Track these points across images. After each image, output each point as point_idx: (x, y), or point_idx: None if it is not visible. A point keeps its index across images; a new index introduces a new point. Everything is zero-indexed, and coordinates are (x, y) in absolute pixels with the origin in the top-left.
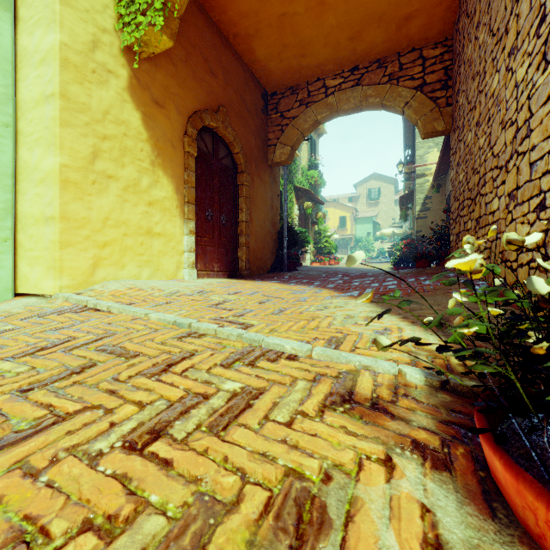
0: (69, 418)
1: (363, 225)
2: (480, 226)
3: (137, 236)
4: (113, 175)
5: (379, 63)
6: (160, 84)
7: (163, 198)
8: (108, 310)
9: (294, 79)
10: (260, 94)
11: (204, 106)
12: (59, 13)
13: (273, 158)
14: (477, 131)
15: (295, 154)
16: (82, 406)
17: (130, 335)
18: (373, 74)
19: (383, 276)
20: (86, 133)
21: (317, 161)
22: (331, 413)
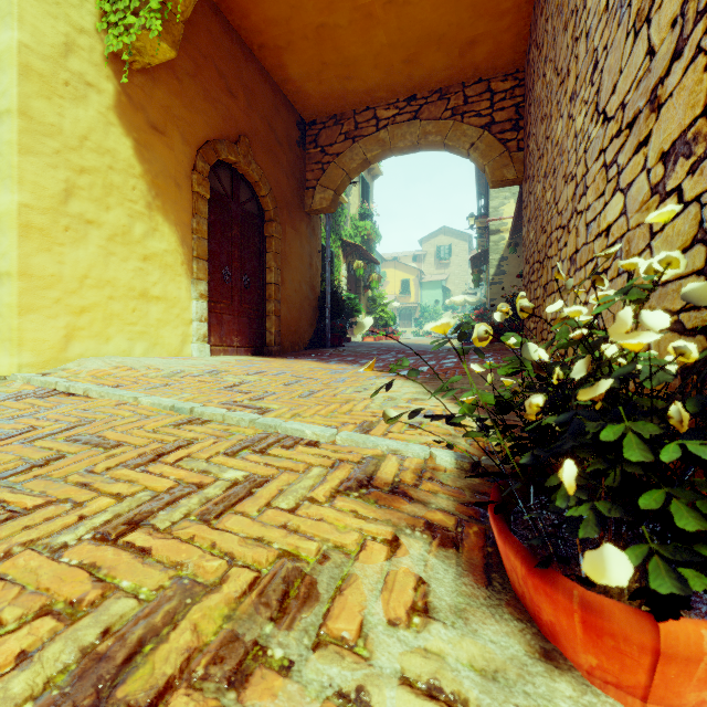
0: (27, 514)
1: (431, 291)
2: (547, 294)
3: (128, 300)
4: (93, 220)
5: (440, 93)
6: (159, 104)
7: (164, 251)
8: (86, 394)
9: (338, 106)
10: (295, 123)
11: (220, 135)
12: (18, 4)
13: (312, 204)
14: (545, 183)
15: (342, 199)
16: (44, 500)
17: (112, 423)
18: (433, 106)
19: (445, 353)
20: (56, 164)
21: (371, 210)
22: (343, 498)
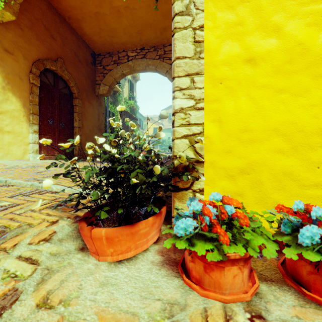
0: None
1: (166, 133)
2: None
3: None
4: None
5: (154, 48)
6: (9, 40)
7: (12, 109)
8: None
9: (110, 48)
10: (90, 54)
11: (46, 57)
12: None
13: (99, 91)
14: None
15: (118, 90)
16: None
17: None
18: (151, 53)
19: None
20: None
21: (134, 95)
22: (47, 209)
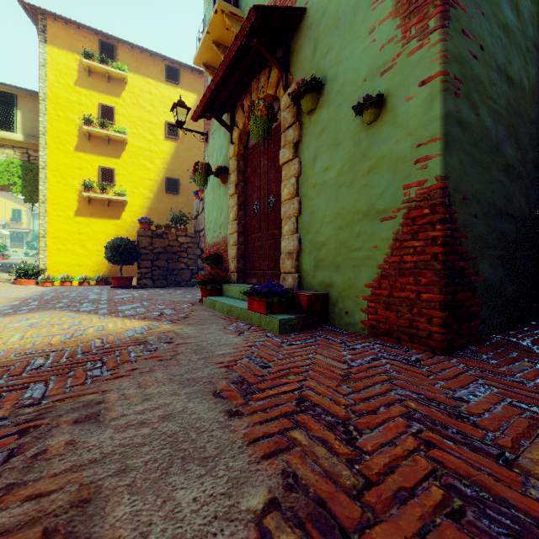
0: None
1: None
2: None
3: None
4: None
5: None
6: None
7: None
8: None
9: None
10: None
11: None
12: None
13: None
14: None
15: None
16: None
17: None
18: None
19: None
20: None
21: None
22: None
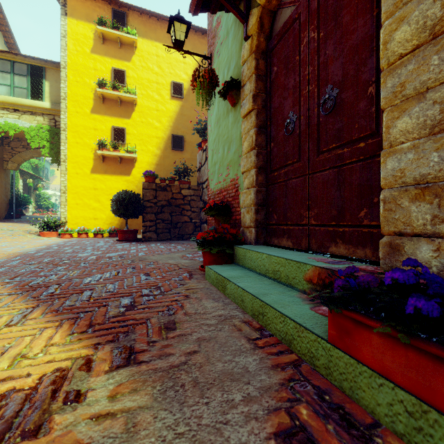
0: None
1: None
2: None
3: None
4: None
5: None
6: None
7: None
8: None
9: (20, 136)
10: None
11: None
12: None
13: (7, 167)
14: None
15: None
16: None
17: None
18: None
19: None
20: None
21: None
22: (25, 233)
